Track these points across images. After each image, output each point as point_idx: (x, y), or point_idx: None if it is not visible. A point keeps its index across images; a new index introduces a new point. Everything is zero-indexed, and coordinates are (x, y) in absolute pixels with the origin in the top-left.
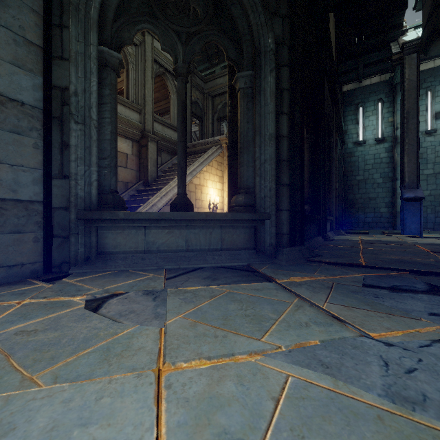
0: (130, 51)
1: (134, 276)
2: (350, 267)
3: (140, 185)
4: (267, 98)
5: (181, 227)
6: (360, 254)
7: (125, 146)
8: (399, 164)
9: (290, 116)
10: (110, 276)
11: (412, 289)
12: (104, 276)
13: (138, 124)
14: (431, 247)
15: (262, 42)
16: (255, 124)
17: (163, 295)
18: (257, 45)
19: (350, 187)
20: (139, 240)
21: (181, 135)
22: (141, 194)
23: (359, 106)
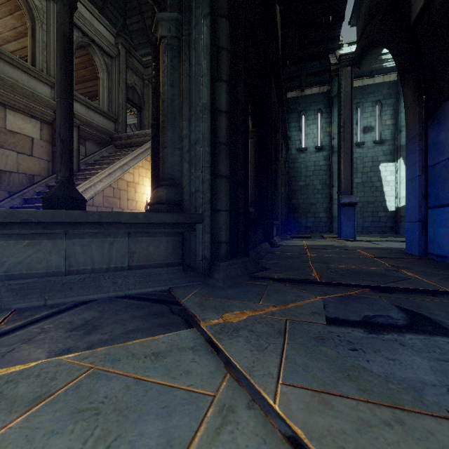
0: (38, 5)
1: None
2: (303, 285)
3: (53, 179)
4: (198, 54)
5: (55, 236)
6: (310, 263)
7: (29, 127)
8: (335, 172)
9: (231, 87)
10: None
11: (392, 324)
12: None
13: (49, 101)
14: (372, 251)
15: None
16: (182, 87)
17: None
18: None
19: (294, 192)
20: None
21: (63, 87)
22: None
23: (302, 114)
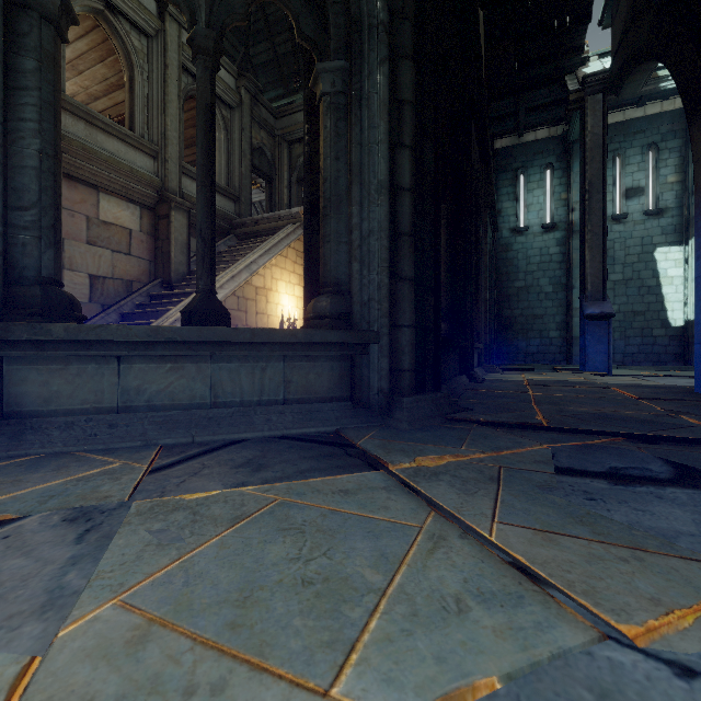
0: (137, 46)
1: (76, 466)
2: (522, 431)
3: (156, 286)
4: (373, 114)
5: (200, 359)
6: (533, 404)
7: (127, 216)
8: (575, 265)
9: (416, 154)
10: (14, 470)
11: (649, 476)
12: (2, 469)
13: (152, 178)
14: (635, 390)
15: (364, 8)
16: (351, 161)
17: (112, 521)
18: (355, 10)
19: (506, 298)
20: (104, 387)
21: (204, 173)
22: (156, 303)
23: (519, 174)
